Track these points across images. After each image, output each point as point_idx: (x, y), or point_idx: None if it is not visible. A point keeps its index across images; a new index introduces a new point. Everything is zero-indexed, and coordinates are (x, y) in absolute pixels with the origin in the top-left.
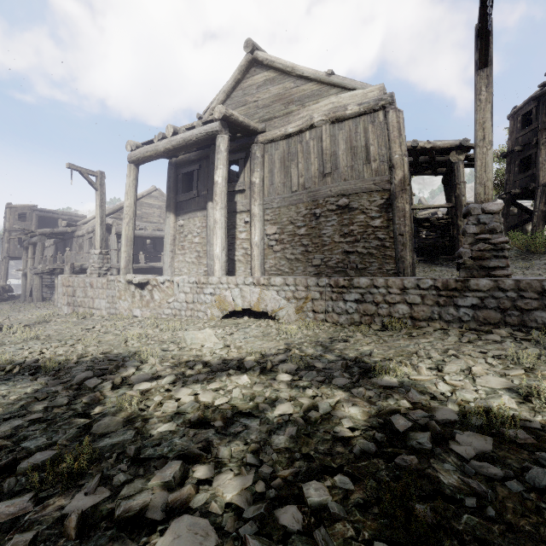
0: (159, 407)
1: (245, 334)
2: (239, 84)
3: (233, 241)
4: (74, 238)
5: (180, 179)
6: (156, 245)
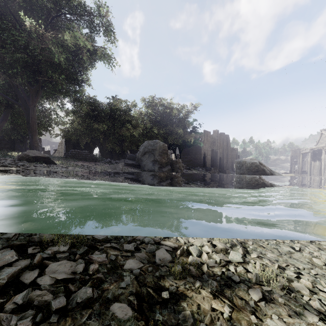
0: None
1: None
2: (321, 136)
3: (321, 169)
4: (303, 162)
5: (314, 154)
6: None
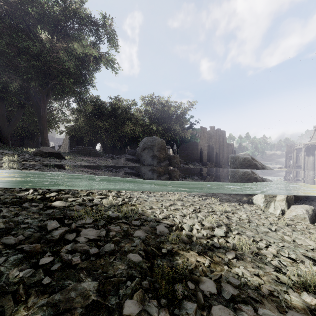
0: None
1: None
2: (315, 132)
3: (314, 163)
4: (298, 157)
5: (308, 149)
6: None
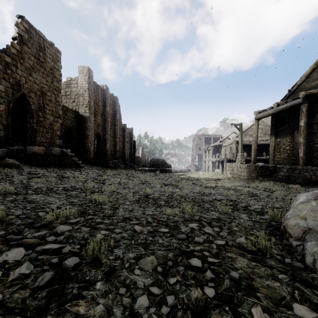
0: (288, 195)
1: (315, 189)
2: (314, 70)
3: (310, 148)
4: (222, 147)
5: (278, 120)
6: (259, 147)
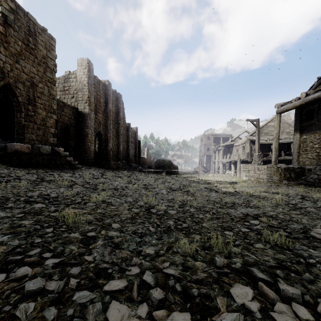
0: None
1: None
2: None
3: None
4: (234, 146)
5: (303, 114)
6: None
